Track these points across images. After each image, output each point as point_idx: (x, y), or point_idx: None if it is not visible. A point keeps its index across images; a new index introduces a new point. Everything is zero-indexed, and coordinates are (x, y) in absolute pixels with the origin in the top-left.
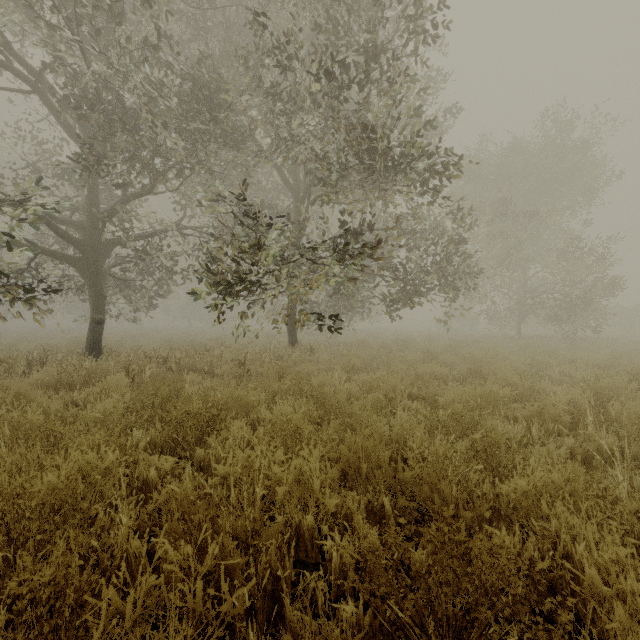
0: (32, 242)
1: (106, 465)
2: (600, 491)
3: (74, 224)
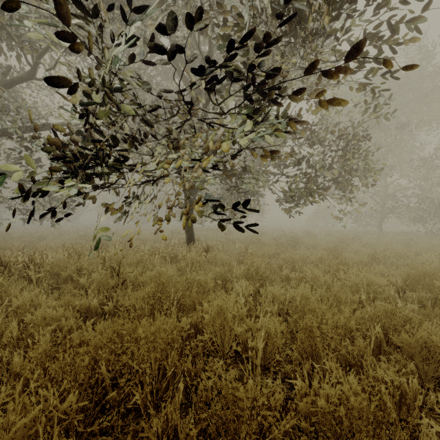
0: None
1: None
2: None
3: None
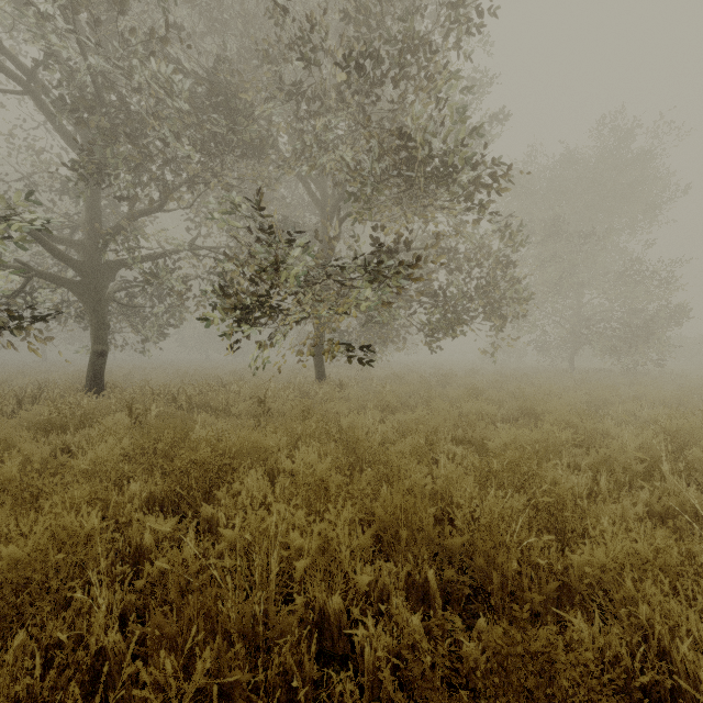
0: (24, 263)
1: (87, 531)
2: (696, 565)
3: (73, 243)
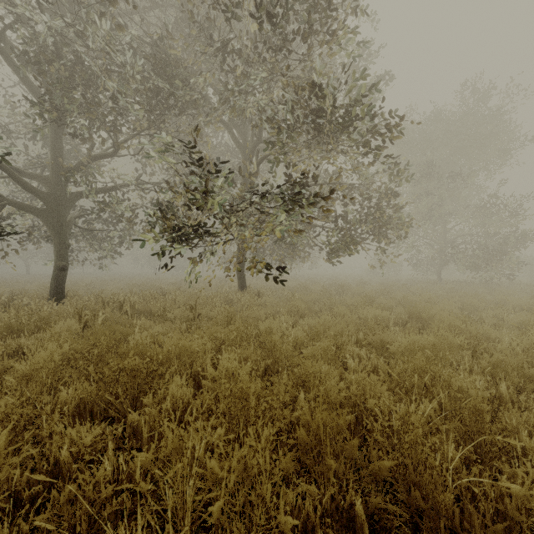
0: None
1: None
2: None
3: (40, 178)
